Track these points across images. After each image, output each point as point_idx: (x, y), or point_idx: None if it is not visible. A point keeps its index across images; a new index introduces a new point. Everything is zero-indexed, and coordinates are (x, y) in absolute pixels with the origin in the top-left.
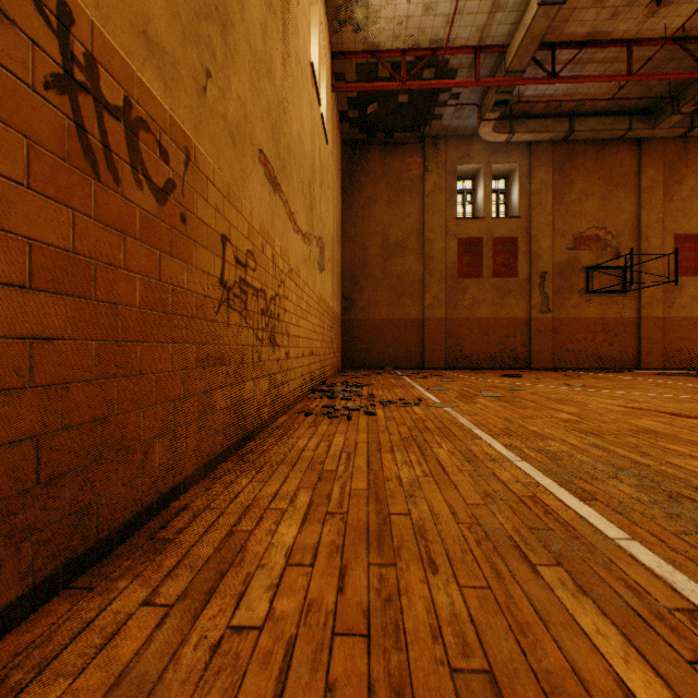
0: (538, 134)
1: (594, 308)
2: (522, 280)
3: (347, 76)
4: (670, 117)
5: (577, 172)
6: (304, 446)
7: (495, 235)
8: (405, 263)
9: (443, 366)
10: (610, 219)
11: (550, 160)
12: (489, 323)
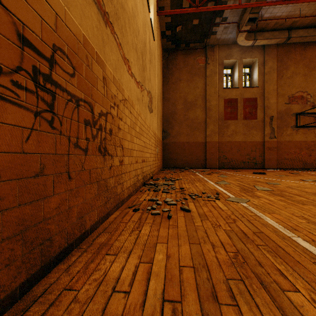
0: (270, 40)
1: (300, 135)
2: (260, 121)
3: (165, 9)
4: None
5: (290, 62)
6: (117, 278)
7: (244, 96)
8: (195, 112)
9: (216, 167)
10: (309, 87)
11: (275, 56)
12: (241, 144)
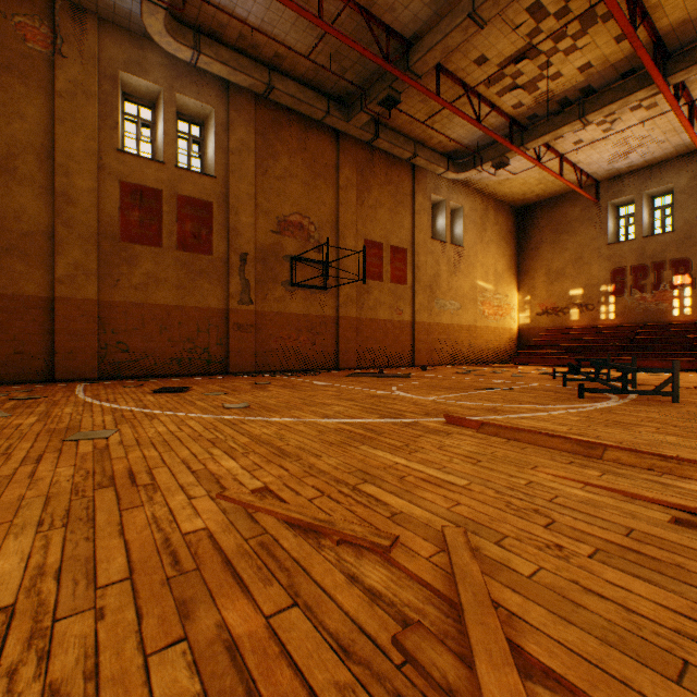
0: (233, 71)
1: (299, 303)
2: (220, 260)
3: None
4: (360, 113)
5: (282, 146)
6: None
7: (182, 191)
8: (12, 197)
9: (93, 376)
10: (314, 209)
11: (253, 119)
12: (173, 312)
